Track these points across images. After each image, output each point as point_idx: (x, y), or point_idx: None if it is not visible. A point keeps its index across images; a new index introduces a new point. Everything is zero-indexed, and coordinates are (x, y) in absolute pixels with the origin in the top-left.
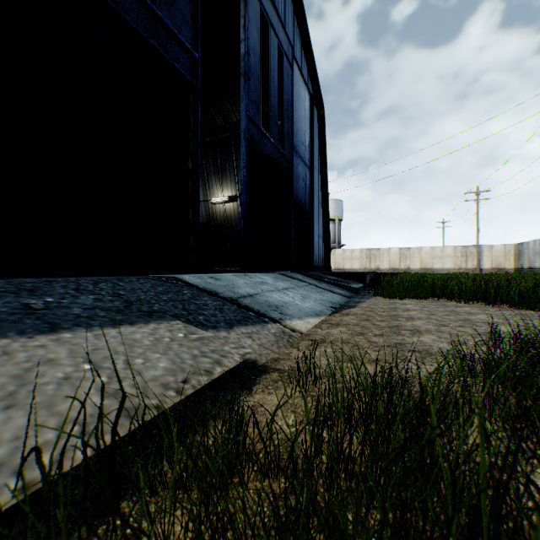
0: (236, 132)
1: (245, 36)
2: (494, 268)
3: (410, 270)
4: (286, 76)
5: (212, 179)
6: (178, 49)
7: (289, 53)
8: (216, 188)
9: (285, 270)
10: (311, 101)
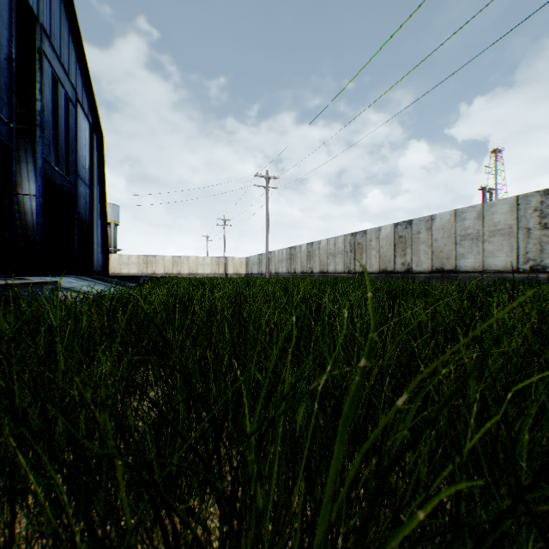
0: None
1: (43, 98)
2: (235, 273)
3: (181, 274)
4: (72, 117)
5: None
6: (1, 124)
7: (74, 97)
8: None
9: (71, 274)
10: (92, 130)
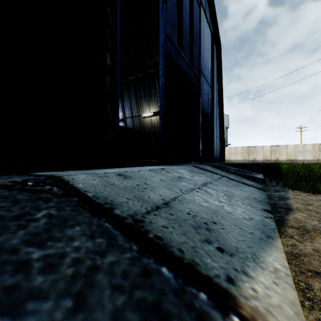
0: (158, 68)
1: None
2: None
3: (278, 161)
4: (195, 12)
5: (142, 101)
6: None
7: None
8: (145, 107)
9: (195, 162)
10: (212, 38)
